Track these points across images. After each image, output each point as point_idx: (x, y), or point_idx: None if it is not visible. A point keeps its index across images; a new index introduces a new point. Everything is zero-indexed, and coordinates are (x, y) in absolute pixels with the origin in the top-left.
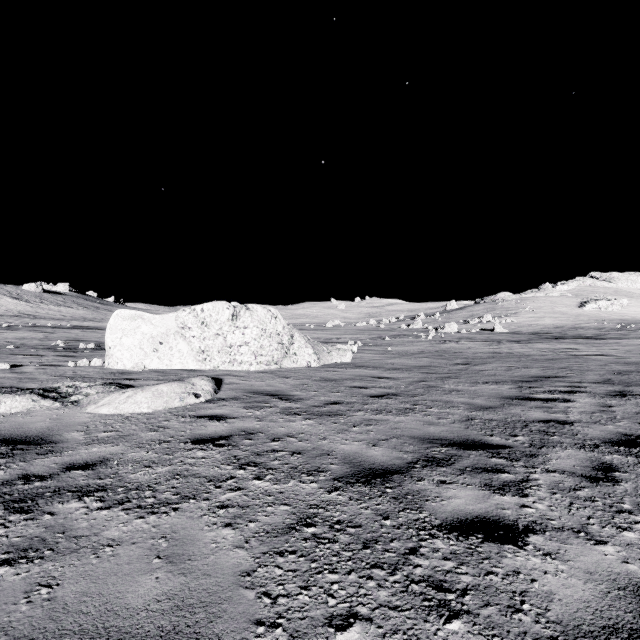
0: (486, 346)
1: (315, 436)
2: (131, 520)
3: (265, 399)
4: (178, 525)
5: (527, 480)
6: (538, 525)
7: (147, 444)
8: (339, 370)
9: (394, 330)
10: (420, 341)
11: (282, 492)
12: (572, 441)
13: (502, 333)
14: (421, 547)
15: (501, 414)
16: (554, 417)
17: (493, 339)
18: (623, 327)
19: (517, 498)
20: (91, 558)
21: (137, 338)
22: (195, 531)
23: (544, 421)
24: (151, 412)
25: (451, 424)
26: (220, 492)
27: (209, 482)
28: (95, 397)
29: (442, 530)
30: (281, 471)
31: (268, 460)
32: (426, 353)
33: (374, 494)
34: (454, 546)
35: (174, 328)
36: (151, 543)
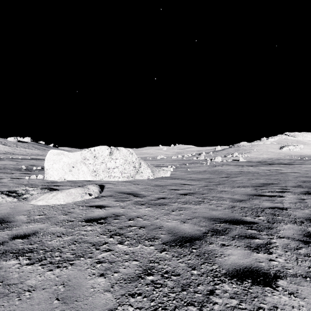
0: (236, 168)
1: (152, 217)
2: (44, 272)
3: (126, 196)
4: (72, 275)
5: (270, 243)
6: (282, 273)
7: (60, 222)
8: (164, 180)
9: (190, 160)
10: (203, 166)
11: (134, 252)
12: (289, 219)
13: (243, 162)
14: (216, 289)
15: (249, 204)
16: (276, 205)
17: (239, 164)
18: (301, 159)
19: (266, 255)
20: (15, 300)
21: (61, 164)
22: (82, 279)
23: (272, 208)
24: (65, 204)
25: (224, 210)
26: (98, 252)
27: (93, 246)
28: (36, 195)
29: (227, 277)
30: (133, 238)
31: (126, 232)
32: (207, 171)
33: (186, 253)
34: (235, 288)
35: (80, 159)
36: (54, 288)
